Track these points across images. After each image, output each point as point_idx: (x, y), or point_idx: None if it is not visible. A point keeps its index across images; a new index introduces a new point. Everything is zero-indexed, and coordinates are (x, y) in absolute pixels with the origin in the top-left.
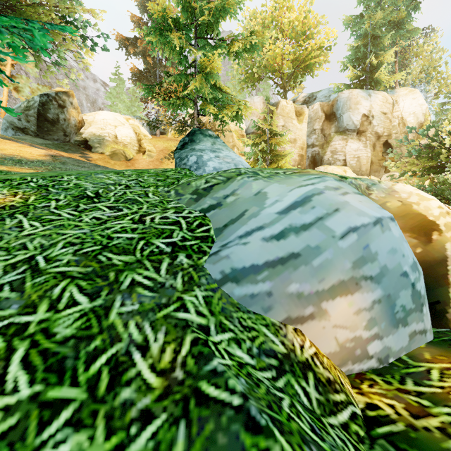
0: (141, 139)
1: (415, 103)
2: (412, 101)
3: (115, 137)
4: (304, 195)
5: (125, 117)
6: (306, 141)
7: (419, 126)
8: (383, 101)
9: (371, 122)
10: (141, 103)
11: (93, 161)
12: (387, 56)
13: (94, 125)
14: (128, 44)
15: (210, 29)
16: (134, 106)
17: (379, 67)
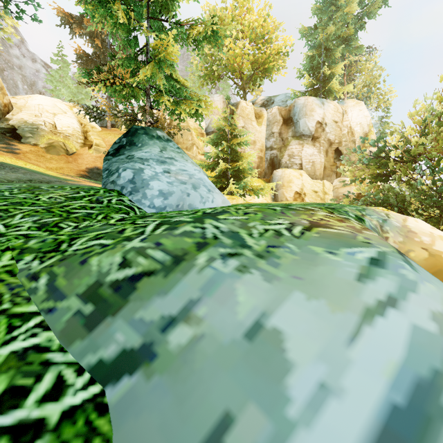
0: (87, 131)
1: (361, 114)
2: (359, 113)
3: (53, 126)
4: (406, 374)
5: (69, 104)
6: (265, 143)
7: (364, 136)
8: (335, 110)
9: (324, 130)
10: (89, 91)
11: (21, 153)
12: (338, 68)
13: (25, 111)
14: (72, 22)
15: (165, 9)
16: (81, 93)
17: (331, 78)
